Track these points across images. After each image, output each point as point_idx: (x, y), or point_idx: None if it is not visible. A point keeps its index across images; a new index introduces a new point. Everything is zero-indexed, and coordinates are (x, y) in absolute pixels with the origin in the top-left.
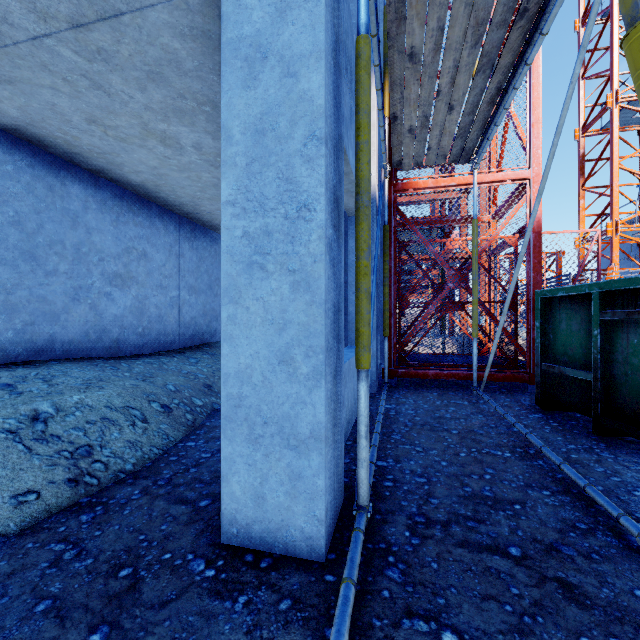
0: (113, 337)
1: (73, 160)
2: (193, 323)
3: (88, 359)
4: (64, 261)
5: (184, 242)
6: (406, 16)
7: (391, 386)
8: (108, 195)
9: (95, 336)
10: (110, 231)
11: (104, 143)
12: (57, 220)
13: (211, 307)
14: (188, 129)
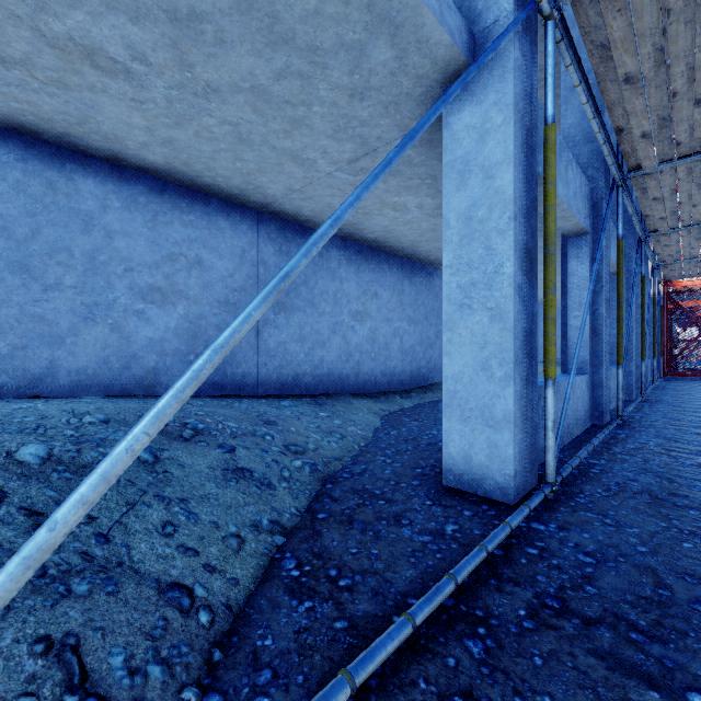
0: None
1: None
2: None
3: None
4: None
5: None
6: (667, 267)
7: (664, 379)
8: None
9: None
10: None
11: None
12: None
13: None
14: None
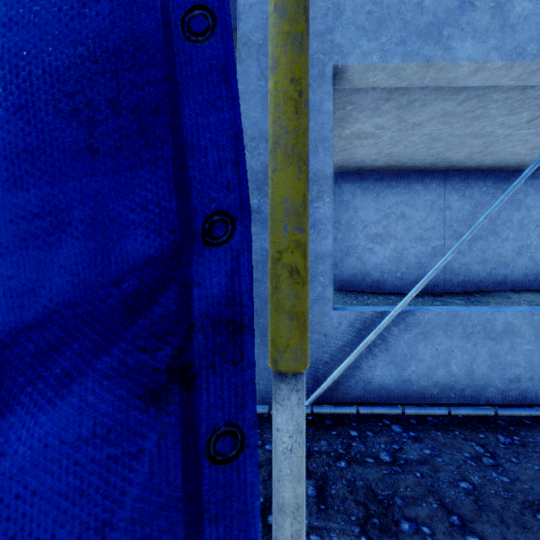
0: (374, 278)
1: (343, 171)
2: (464, 270)
3: (351, 291)
4: (340, 232)
5: (451, 194)
6: None
7: None
8: (370, 182)
9: (360, 277)
10: (371, 206)
11: (341, 156)
12: (336, 209)
13: (496, 253)
14: (359, 123)
